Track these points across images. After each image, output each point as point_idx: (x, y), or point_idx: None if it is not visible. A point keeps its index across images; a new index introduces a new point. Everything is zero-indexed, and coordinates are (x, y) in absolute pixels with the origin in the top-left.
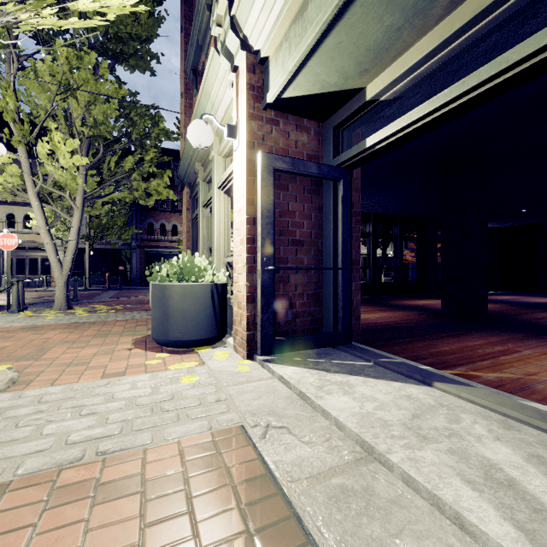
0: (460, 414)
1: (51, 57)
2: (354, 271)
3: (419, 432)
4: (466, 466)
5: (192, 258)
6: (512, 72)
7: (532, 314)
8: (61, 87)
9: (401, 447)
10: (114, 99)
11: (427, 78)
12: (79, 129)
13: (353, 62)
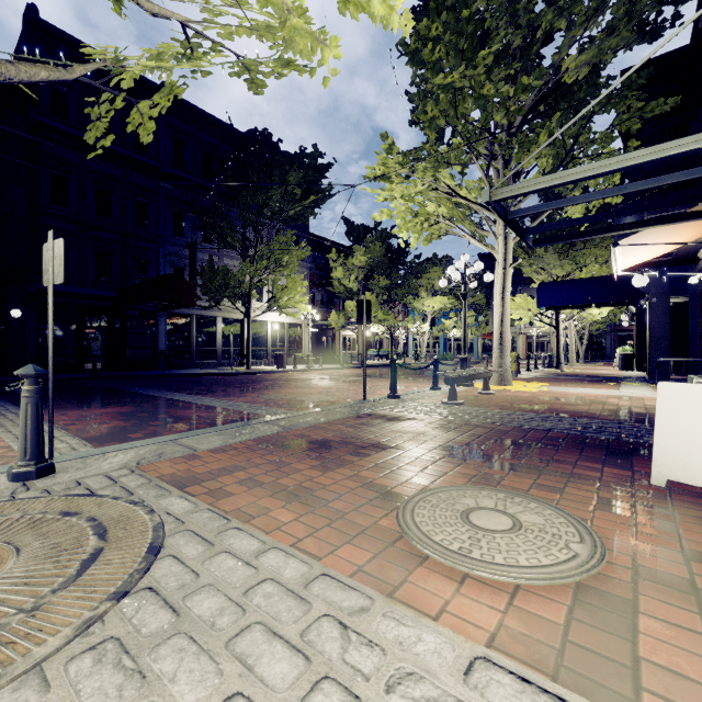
0: None
1: None
2: None
3: None
4: None
5: (624, 348)
6: None
7: None
8: None
9: None
10: None
11: None
12: None
13: None
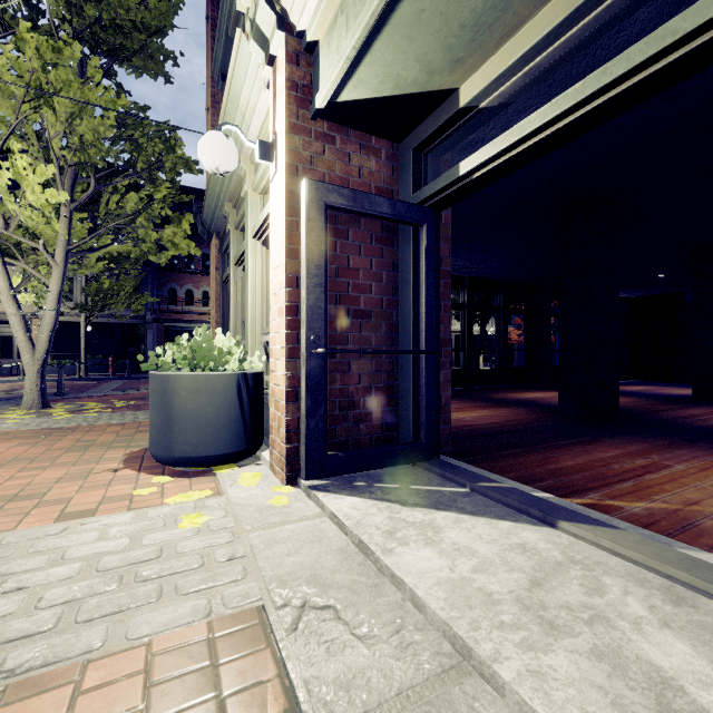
0: (602, 578)
1: (13, 47)
2: (442, 355)
3: (543, 616)
4: (624, 684)
5: (209, 336)
6: (680, 51)
7: (674, 410)
8: (30, 92)
9: (516, 647)
10: (110, 112)
11: (548, 73)
12: (59, 153)
13: (440, 46)
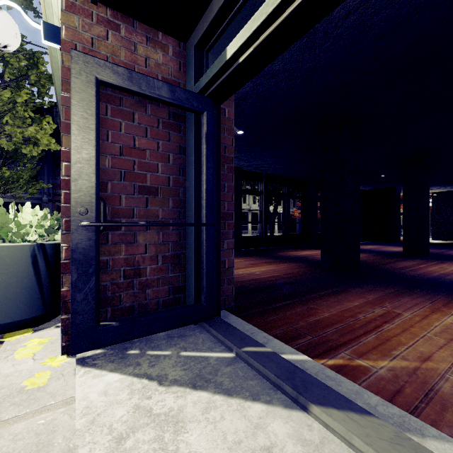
0: None
1: None
2: (226, 227)
3: None
4: None
5: (2, 209)
6: None
7: (394, 263)
8: None
9: None
10: None
11: None
12: None
13: None
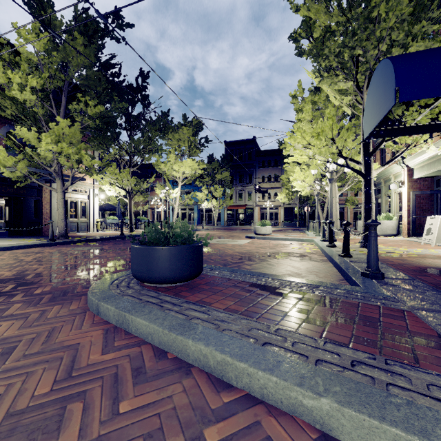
0: None
1: None
2: None
3: None
4: None
5: (389, 214)
6: None
7: None
8: None
9: None
10: None
11: None
12: None
13: (437, 174)
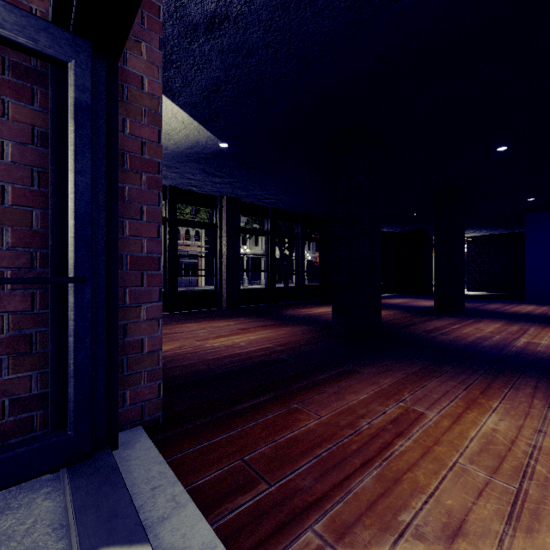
0: None
1: None
2: (145, 281)
3: None
4: None
5: None
6: None
7: (423, 323)
8: None
9: None
10: None
11: None
12: None
13: None
